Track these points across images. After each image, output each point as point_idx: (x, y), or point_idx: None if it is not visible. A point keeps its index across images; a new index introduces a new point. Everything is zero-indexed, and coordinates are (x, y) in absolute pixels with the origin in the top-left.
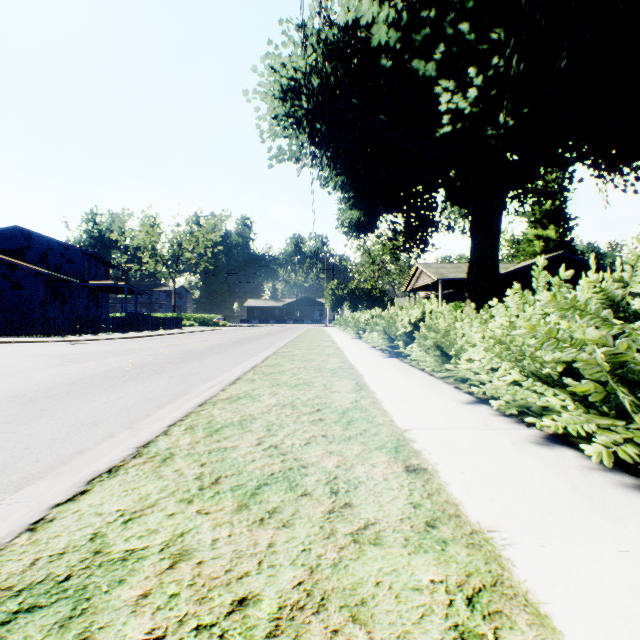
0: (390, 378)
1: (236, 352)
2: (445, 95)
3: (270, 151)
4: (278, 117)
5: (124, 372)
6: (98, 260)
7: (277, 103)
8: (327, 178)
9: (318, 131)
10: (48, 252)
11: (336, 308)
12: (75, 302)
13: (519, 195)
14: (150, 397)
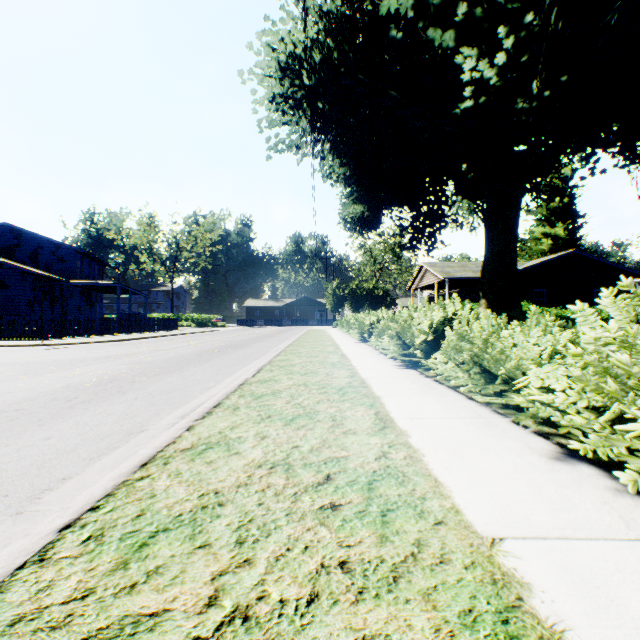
0: (418, 404)
1: (227, 359)
2: (469, 61)
3: (268, 141)
4: (276, 98)
5: (80, 390)
6: (91, 259)
7: (274, 82)
8: (329, 169)
9: (320, 115)
10: (38, 250)
11: (337, 308)
12: (66, 302)
13: (532, 189)
14: (88, 437)
